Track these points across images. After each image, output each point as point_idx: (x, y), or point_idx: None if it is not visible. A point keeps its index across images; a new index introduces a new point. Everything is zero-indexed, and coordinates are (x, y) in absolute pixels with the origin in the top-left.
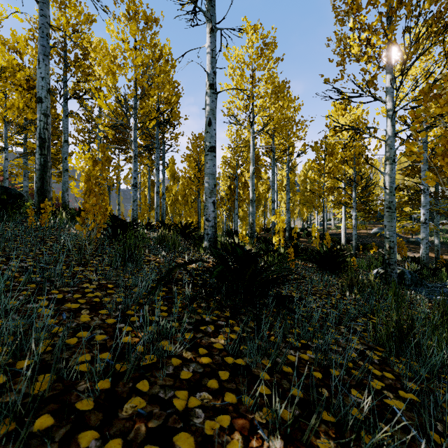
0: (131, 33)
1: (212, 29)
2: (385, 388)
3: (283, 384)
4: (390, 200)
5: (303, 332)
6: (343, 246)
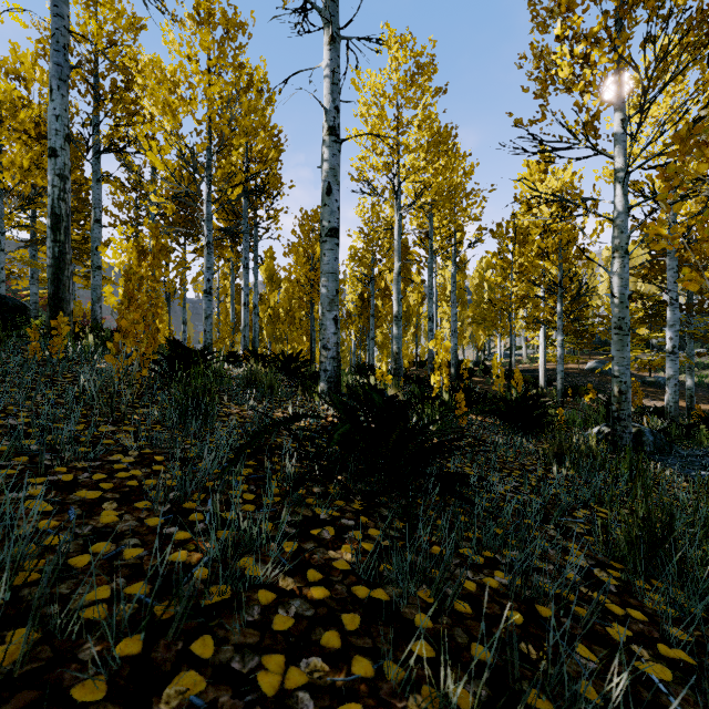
0: (203, 45)
1: (333, 38)
2: (633, 639)
3: (456, 637)
4: (620, 316)
5: (487, 537)
6: (541, 390)
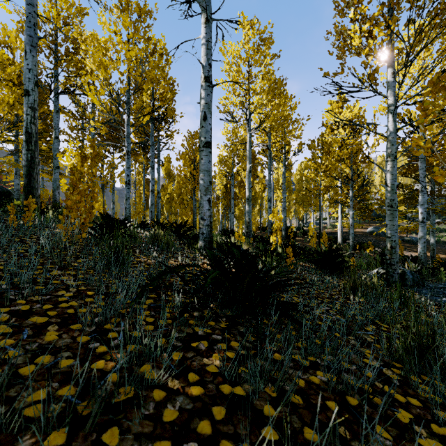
0: (124, 25)
1: (207, 19)
2: (414, 420)
3: (292, 423)
4: (391, 198)
5: (311, 347)
6: (339, 245)
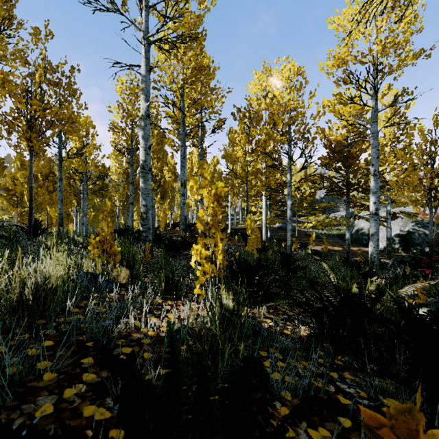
0: None
1: None
2: None
3: None
4: None
5: None
6: (264, 244)
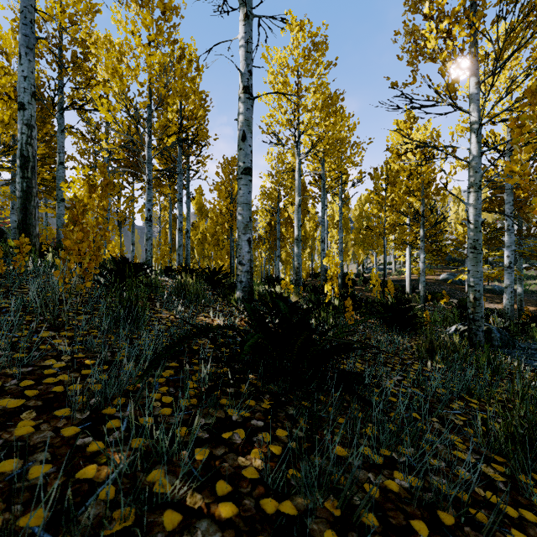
0: (144, 23)
1: (247, 15)
2: None
3: None
4: (475, 238)
5: (384, 436)
6: (407, 296)
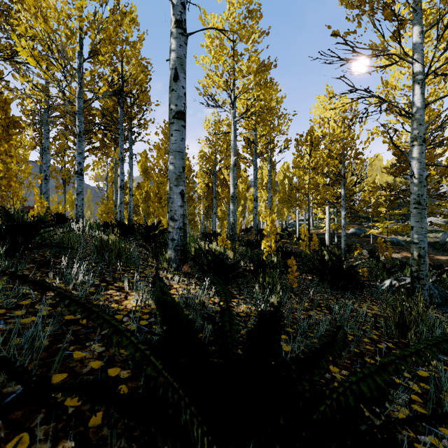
0: None
1: None
2: None
3: None
4: (419, 193)
5: None
6: (327, 248)
